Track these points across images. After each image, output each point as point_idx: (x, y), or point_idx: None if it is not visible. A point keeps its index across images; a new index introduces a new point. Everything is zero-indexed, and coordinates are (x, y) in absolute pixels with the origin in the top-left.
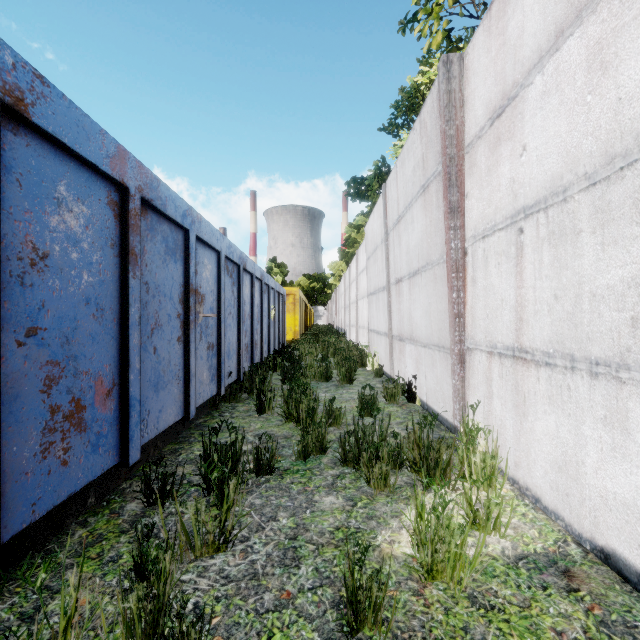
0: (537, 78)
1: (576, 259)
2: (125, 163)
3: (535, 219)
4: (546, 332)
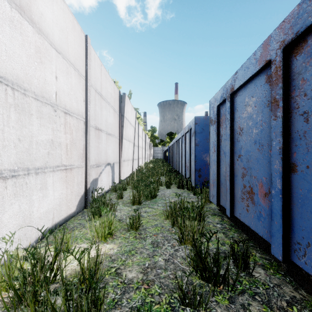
0: (7, 3)
1: (31, 125)
2: (268, 46)
3: (5, 88)
4: (13, 158)
